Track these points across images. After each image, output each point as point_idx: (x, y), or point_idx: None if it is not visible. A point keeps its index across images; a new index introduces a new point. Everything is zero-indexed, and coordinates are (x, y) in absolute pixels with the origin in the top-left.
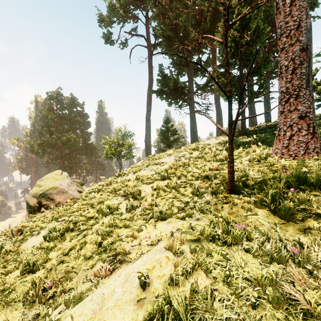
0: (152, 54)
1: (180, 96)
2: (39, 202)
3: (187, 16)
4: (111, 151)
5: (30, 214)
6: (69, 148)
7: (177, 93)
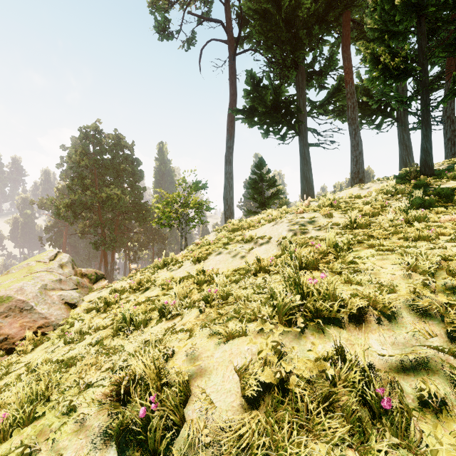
0: (235, 53)
1: (284, 119)
2: None
3: None
4: (166, 214)
5: None
6: (111, 211)
7: (279, 114)
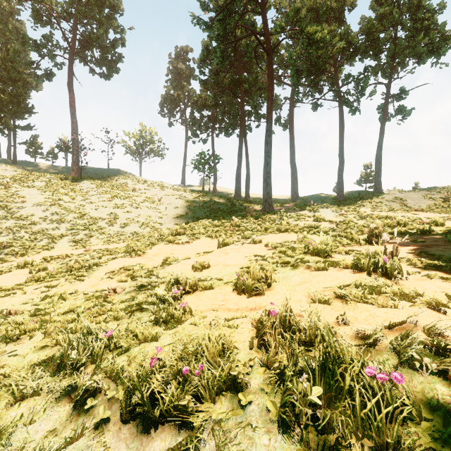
0: None
1: None
2: None
3: None
4: None
5: None
6: None
7: None
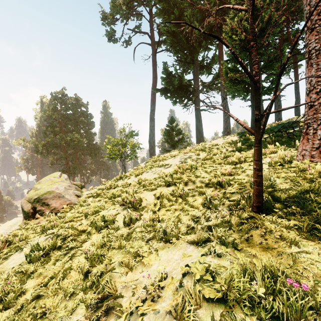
0: (156, 52)
1: (185, 94)
2: (33, 208)
3: (192, 12)
4: (114, 152)
5: (25, 220)
6: (73, 149)
7: (182, 91)
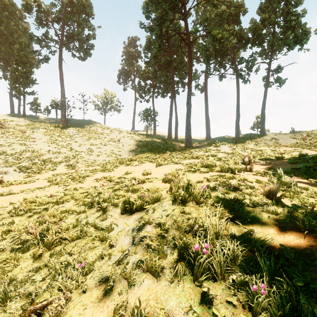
0: None
1: None
2: None
3: None
4: None
5: None
6: None
7: None
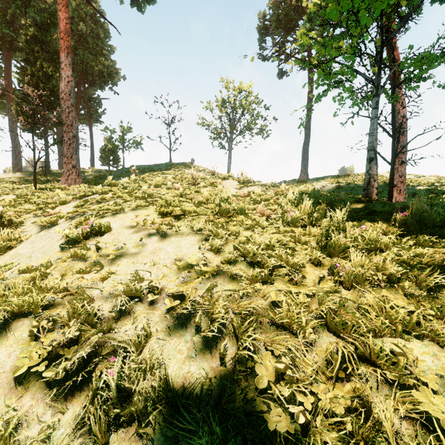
0: None
1: None
2: None
3: None
4: None
5: None
6: None
7: None
